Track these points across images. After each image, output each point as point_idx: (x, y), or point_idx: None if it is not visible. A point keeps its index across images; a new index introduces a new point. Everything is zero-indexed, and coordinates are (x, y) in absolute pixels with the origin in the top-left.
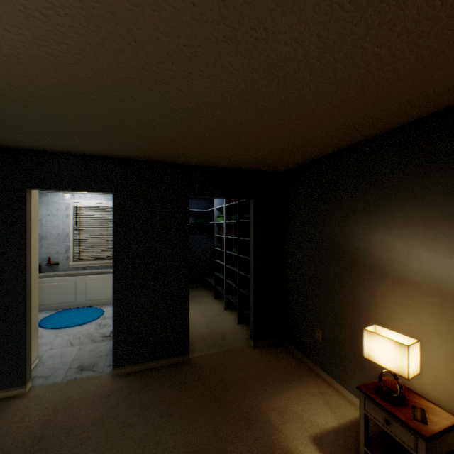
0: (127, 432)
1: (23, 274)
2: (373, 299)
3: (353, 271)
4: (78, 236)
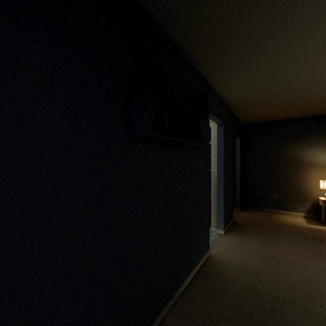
0: (277, 242)
1: (208, 171)
2: (306, 174)
3: (295, 166)
4: None
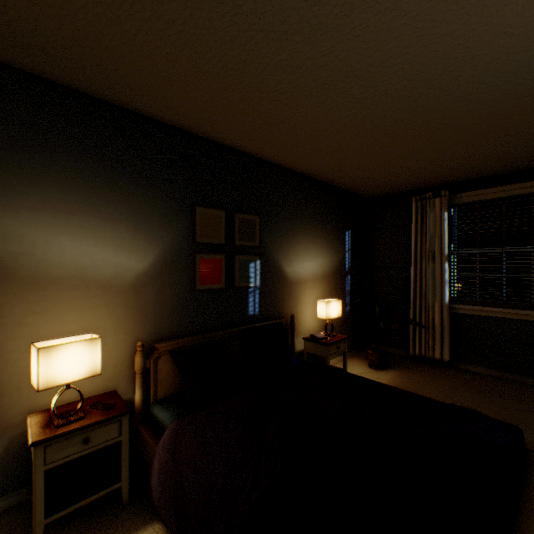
0: None
1: None
2: None
3: None
4: None
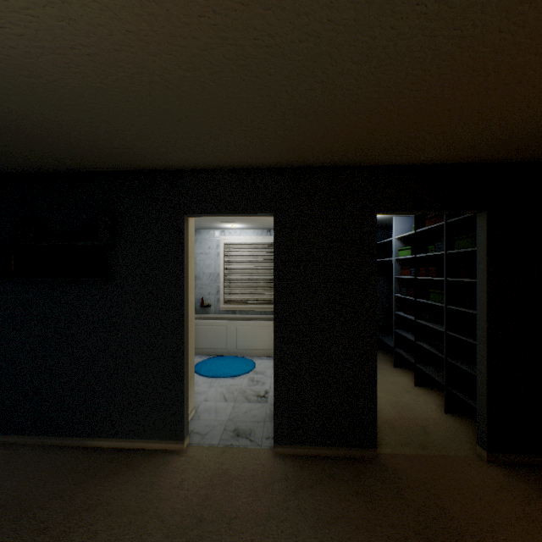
0: None
1: (181, 313)
2: None
3: None
4: (228, 276)
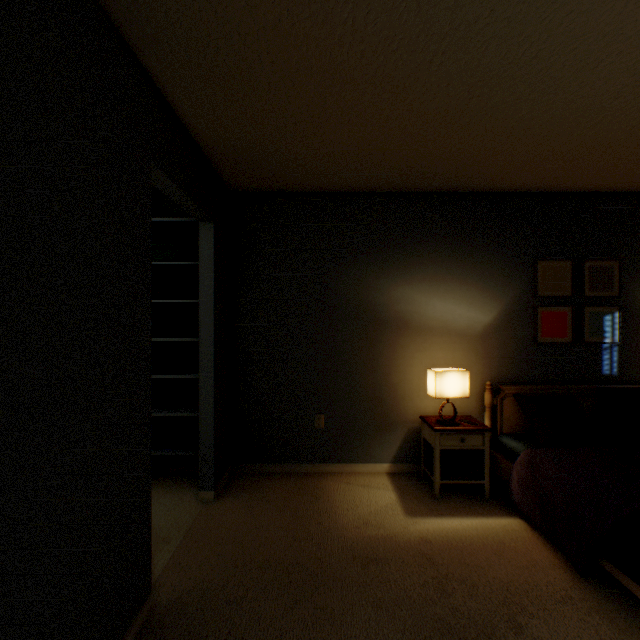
0: None
1: None
2: (394, 353)
3: (371, 329)
4: None
